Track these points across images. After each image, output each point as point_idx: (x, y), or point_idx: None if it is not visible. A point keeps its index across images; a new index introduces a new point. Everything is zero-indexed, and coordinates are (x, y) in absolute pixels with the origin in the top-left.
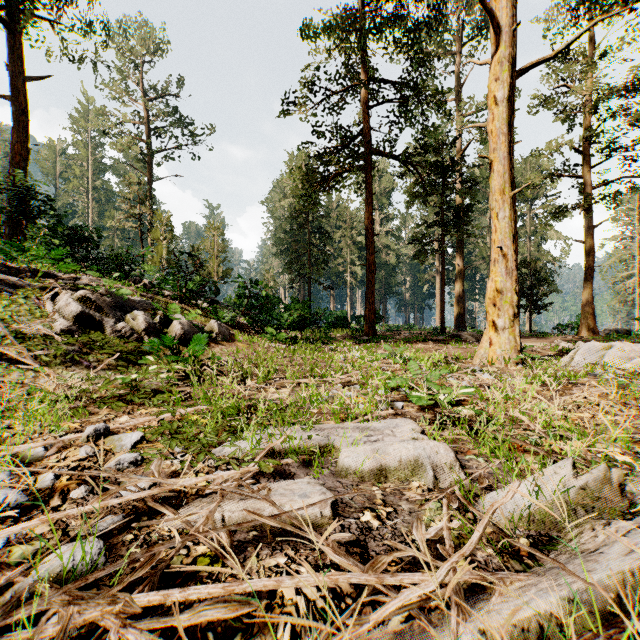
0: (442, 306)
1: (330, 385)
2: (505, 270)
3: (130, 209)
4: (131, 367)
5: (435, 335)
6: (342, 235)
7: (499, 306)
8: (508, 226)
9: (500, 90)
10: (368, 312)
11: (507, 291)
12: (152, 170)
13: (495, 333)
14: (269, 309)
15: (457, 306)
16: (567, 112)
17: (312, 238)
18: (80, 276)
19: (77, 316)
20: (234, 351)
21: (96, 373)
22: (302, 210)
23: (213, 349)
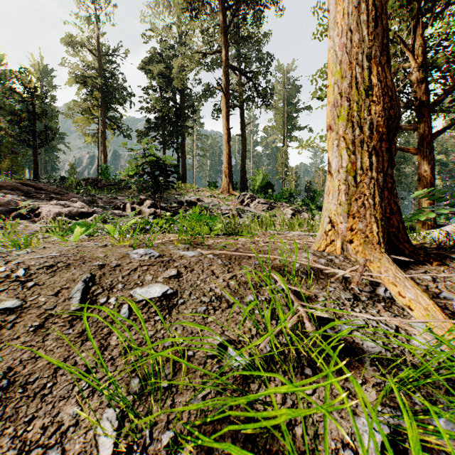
0: None
1: None
2: None
3: (277, 167)
4: None
5: None
6: None
7: None
8: None
9: None
10: None
11: None
12: (285, 143)
13: None
14: None
15: None
16: None
17: None
18: (282, 203)
19: (291, 214)
20: None
21: None
22: None
23: None
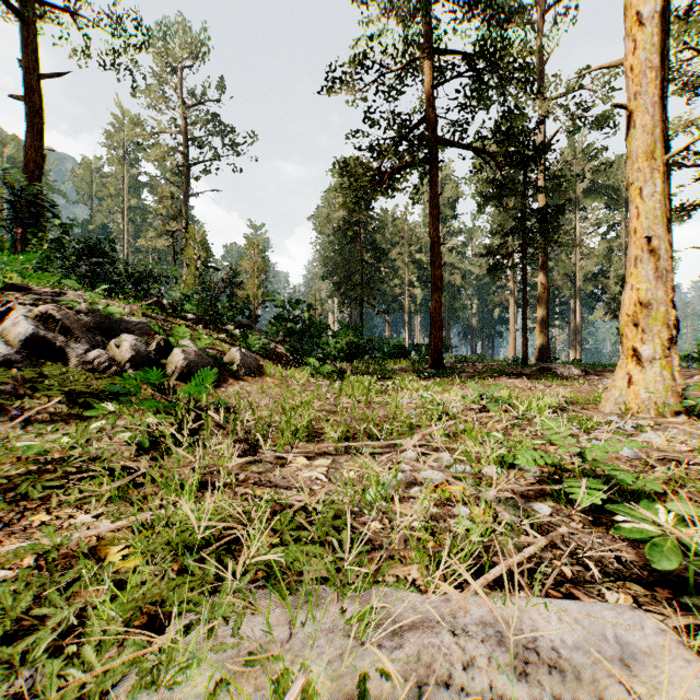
0: (524, 332)
1: (396, 452)
2: (654, 272)
3: (161, 225)
4: (59, 424)
5: (517, 368)
6: (399, 252)
7: (643, 326)
8: (659, 206)
9: (647, 2)
10: (434, 339)
11: (658, 303)
12: (187, 183)
13: (637, 366)
14: (311, 335)
15: (540, 332)
16: (691, 83)
17: (365, 256)
18: (66, 291)
19: (28, 341)
20: (259, 390)
21: (24, 429)
22: (353, 222)
23: (230, 387)
